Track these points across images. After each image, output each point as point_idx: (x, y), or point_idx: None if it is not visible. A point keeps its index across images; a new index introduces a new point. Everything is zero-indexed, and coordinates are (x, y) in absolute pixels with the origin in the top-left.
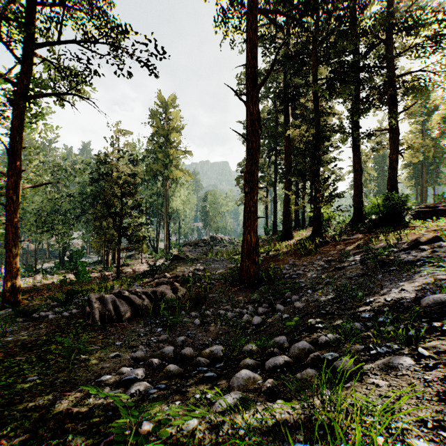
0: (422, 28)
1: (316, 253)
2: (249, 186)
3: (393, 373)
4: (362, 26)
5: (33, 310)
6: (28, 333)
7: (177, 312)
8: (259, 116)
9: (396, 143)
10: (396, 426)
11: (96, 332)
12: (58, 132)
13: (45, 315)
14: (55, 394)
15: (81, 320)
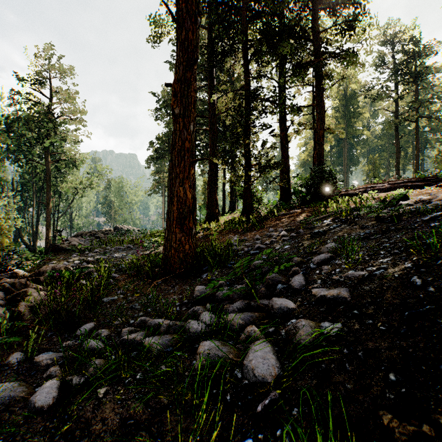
0: (345, 8)
1: (261, 227)
2: (181, 104)
3: None
4: None
5: None
6: None
7: None
8: None
9: (322, 118)
10: None
11: None
12: None
13: None
14: None
15: None
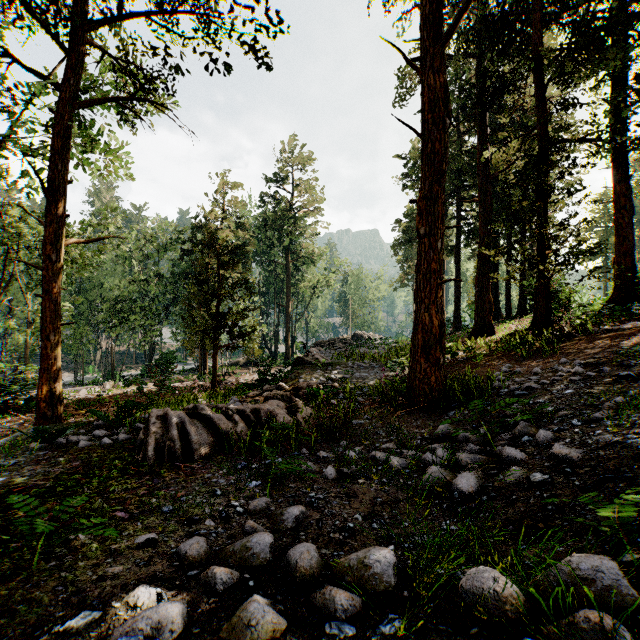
0: None
1: (553, 353)
2: (426, 223)
3: None
4: None
5: (54, 431)
6: (33, 471)
7: (293, 450)
8: (446, 92)
9: None
10: None
11: (140, 478)
12: (130, 174)
13: (76, 440)
14: None
15: (126, 454)
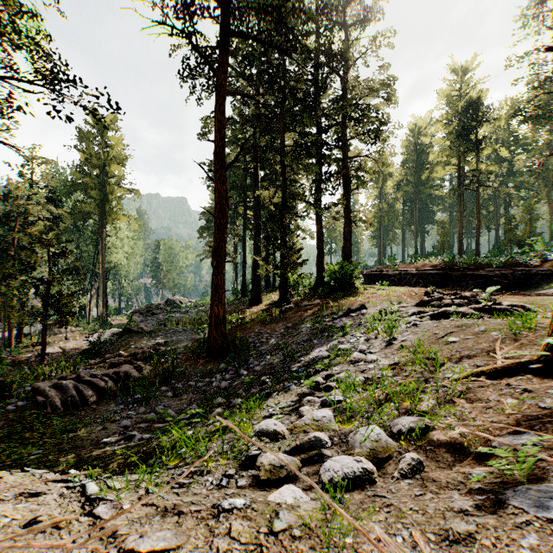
0: (367, 122)
1: (280, 320)
2: (216, 261)
3: (288, 392)
4: (321, 110)
5: None
6: None
7: (147, 389)
8: (227, 193)
9: (348, 217)
10: (277, 405)
11: (64, 417)
12: None
13: None
14: (74, 452)
15: (38, 411)
